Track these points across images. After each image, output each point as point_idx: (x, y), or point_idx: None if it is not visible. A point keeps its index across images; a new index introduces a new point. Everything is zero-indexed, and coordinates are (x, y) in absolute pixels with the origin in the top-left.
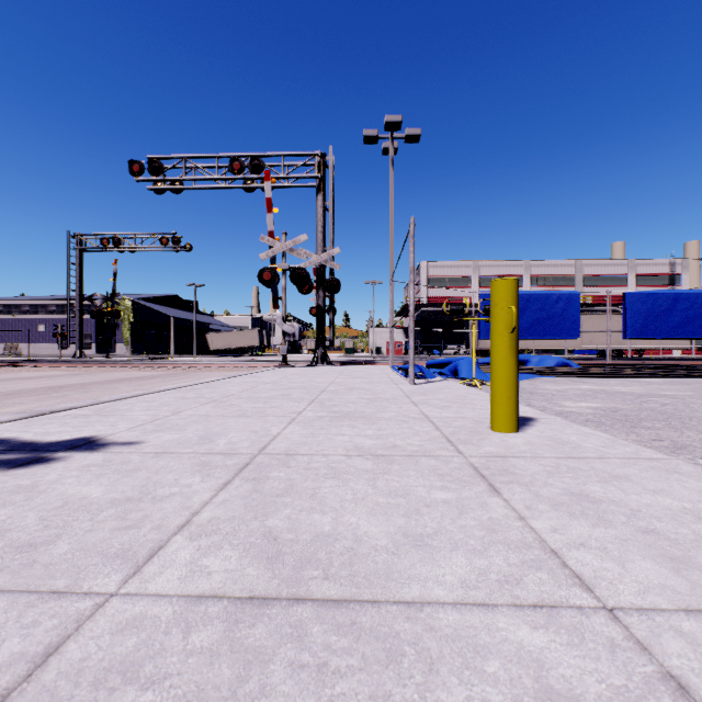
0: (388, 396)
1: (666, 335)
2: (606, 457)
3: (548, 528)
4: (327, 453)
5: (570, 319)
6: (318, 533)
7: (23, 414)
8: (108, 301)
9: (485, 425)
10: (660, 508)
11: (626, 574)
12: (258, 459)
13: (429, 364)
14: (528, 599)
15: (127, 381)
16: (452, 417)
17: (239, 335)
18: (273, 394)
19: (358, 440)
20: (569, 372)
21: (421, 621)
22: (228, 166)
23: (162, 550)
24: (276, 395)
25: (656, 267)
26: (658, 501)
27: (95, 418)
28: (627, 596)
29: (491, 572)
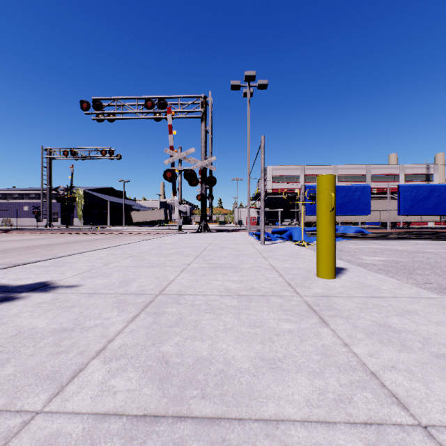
0: (247, 253)
1: (425, 212)
2: (398, 297)
3: (366, 353)
4: (206, 293)
5: (364, 202)
6: (198, 357)
7: (4, 265)
8: (67, 191)
9: (313, 273)
10: (444, 336)
11: (431, 393)
12: (158, 298)
13: (273, 231)
14: (359, 417)
15: (79, 242)
16: (290, 267)
17: (152, 212)
18: (172, 251)
19: (227, 284)
20: (364, 236)
21: (277, 438)
22: (144, 104)
23: (82, 372)
24: (174, 252)
25: (417, 169)
26: (442, 331)
27: (52, 268)
28: (436, 414)
29: (328, 391)
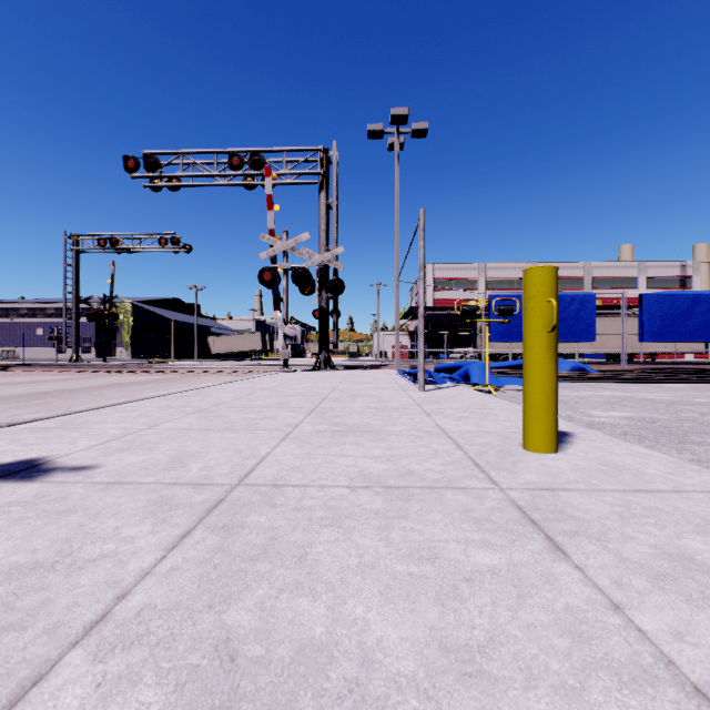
0: (397, 405)
1: (685, 338)
2: (684, 491)
3: (666, 630)
4: (325, 484)
5: (585, 322)
6: (303, 643)
7: None
8: (105, 303)
9: (515, 441)
10: None
11: None
12: (235, 492)
13: (437, 369)
14: None
15: (119, 386)
16: (473, 431)
17: (241, 338)
18: (269, 402)
19: (364, 463)
20: (586, 377)
21: None
22: (227, 161)
23: (38, 686)
24: (273, 403)
25: (667, 269)
26: None
27: (57, 432)
28: None
29: None
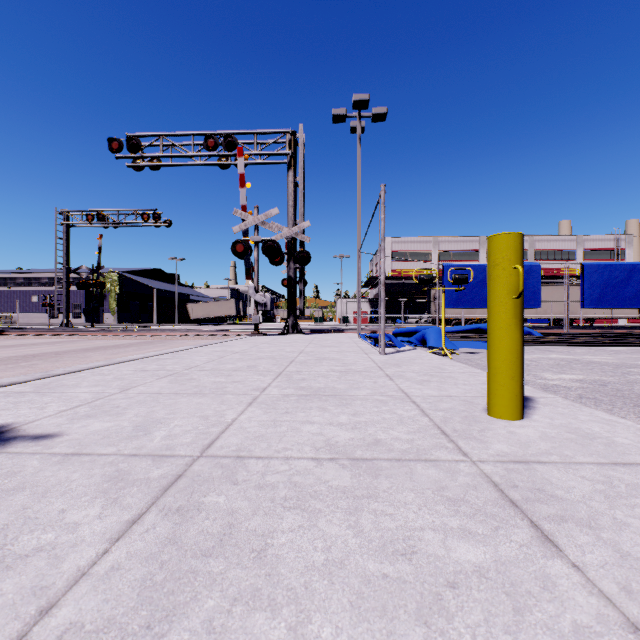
0: (360, 368)
1: (622, 304)
2: None
3: None
4: (290, 455)
5: (531, 290)
6: None
7: None
8: (93, 273)
9: (478, 407)
10: None
11: None
12: (196, 466)
13: (396, 333)
14: None
15: (103, 349)
16: (436, 395)
17: (217, 305)
18: (239, 365)
19: (329, 431)
20: (533, 340)
21: None
22: (203, 143)
23: None
24: (242, 366)
25: (602, 242)
26: None
27: (29, 397)
28: None
29: None
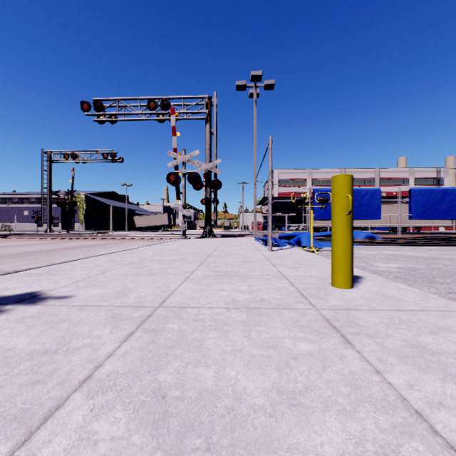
0: (255, 259)
1: (438, 217)
2: (426, 310)
3: (404, 383)
4: (211, 306)
5: (374, 207)
6: (202, 390)
7: None
8: (68, 195)
9: (327, 282)
10: None
11: None
12: (158, 311)
13: (280, 237)
14: None
15: (78, 248)
16: (302, 275)
17: (155, 217)
18: (175, 258)
19: (234, 294)
20: (375, 242)
21: None
22: (147, 105)
23: (59, 410)
24: (177, 258)
25: (427, 173)
26: None
27: (45, 276)
28: None
29: (367, 440)
